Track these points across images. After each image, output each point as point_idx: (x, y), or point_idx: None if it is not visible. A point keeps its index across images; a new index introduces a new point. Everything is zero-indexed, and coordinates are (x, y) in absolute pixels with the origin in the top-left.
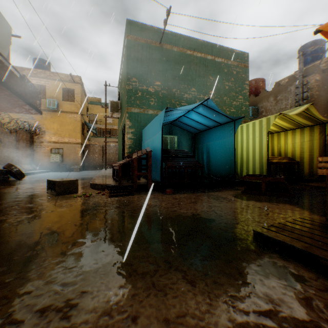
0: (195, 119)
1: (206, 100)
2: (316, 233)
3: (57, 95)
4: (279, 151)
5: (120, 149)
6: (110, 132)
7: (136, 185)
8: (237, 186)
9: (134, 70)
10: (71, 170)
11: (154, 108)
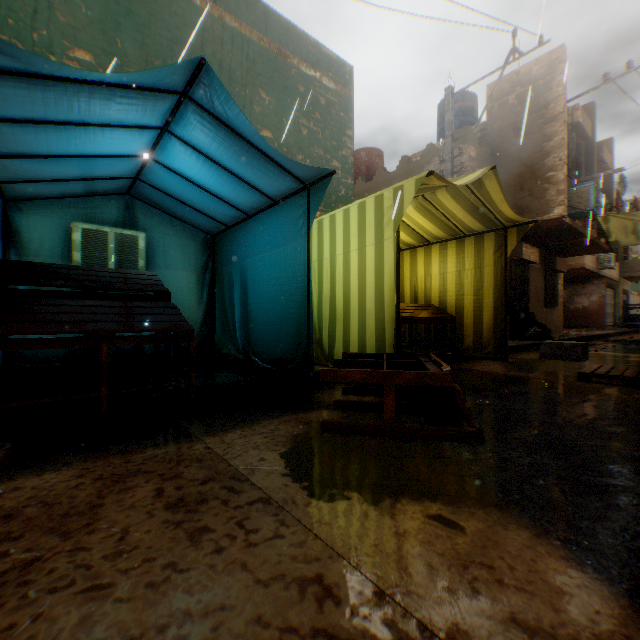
0: (193, 177)
1: (196, 72)
2: None
3: None
4: (414, 293)
5: None
6: None
7: None
8: (318, 386)
9: None
10: None
11: None
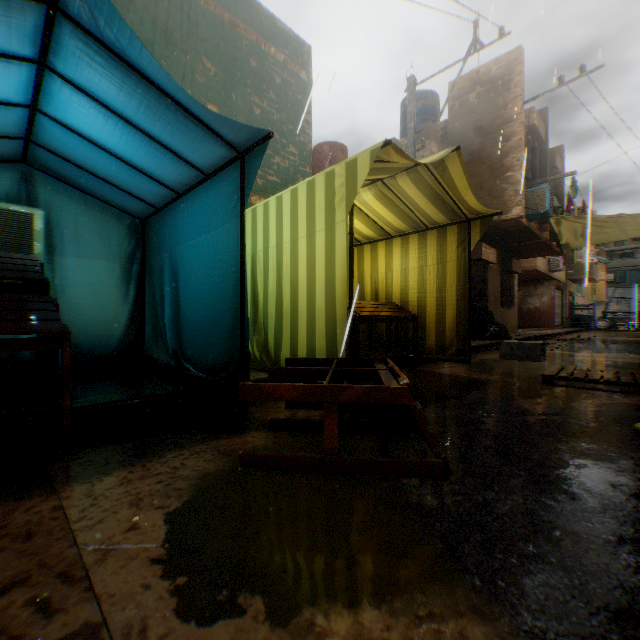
0: (97, 138)
1: None
2: None
3: None
4: (375, 290)
5: None
6: None
7: None
8: None
9: None
10: None
11: None
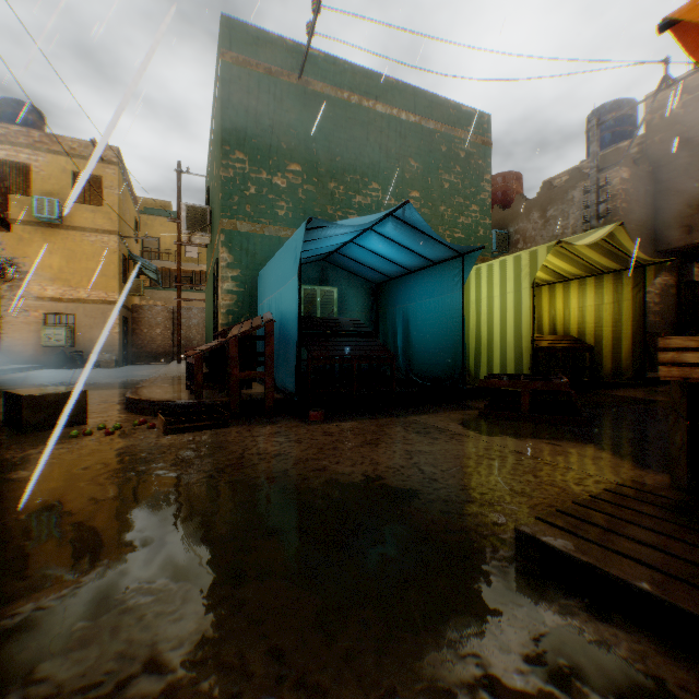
0: (378, 251)
1: (402, 206)
2: (669, 531)
3: (59, 189)
4: (552, 325)
5: (209, 318)
6: (194, 280)
7: (235, 402)
8: (467, 399)
9: (238, 134)
10: (95, 366)
11: (286, 224)
